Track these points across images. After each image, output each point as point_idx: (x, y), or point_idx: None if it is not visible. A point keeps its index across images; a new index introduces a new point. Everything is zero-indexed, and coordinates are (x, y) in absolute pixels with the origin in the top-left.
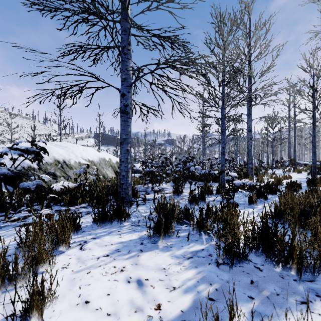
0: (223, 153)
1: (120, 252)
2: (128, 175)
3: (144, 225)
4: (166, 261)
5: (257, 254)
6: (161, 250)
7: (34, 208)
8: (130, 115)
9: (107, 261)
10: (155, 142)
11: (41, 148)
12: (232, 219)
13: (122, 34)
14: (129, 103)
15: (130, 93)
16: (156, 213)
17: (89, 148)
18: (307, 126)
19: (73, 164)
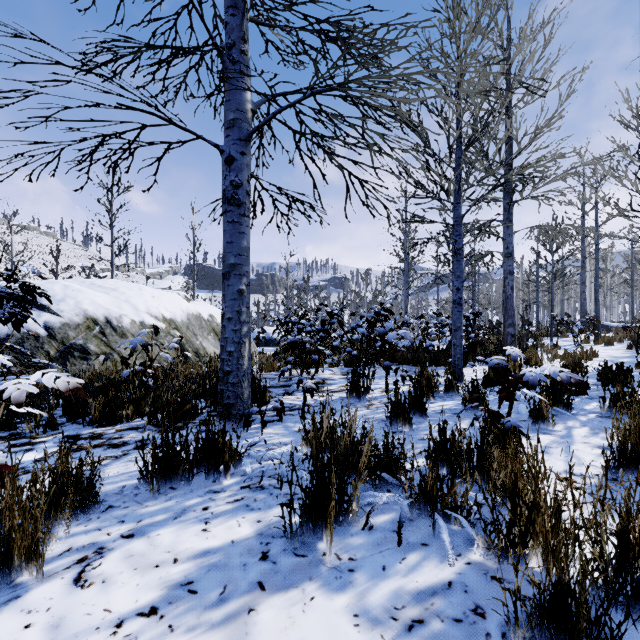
0: (459, 302)
1: (194, 595)
2: (242, 353)
3: (276, 488)
4: (338, 636)
5: (635, 612)
6: (323, 582)
7: (19, 430)
8: (246, 209)
9: (144, 637)
10: (307, 282)
11: (23, 285)
12: (535, 488)
13: (228, 14)
14: (243, 179)
15: (246, 155)
16: (309, 450)
17: (165, 293)
18: (633, 244)
19: (128, 327)
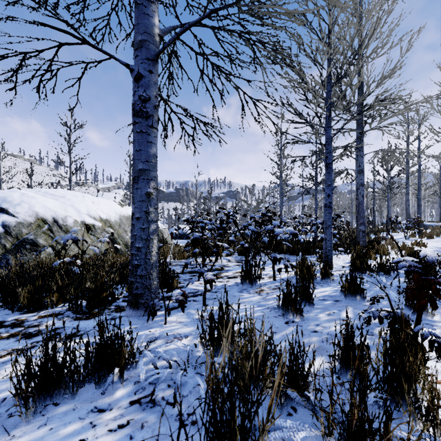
0: (330, 206)
1: None
2: (150, 248)
3: (169, 404)
4: None
5: None
6: None
7: None
8: (153, 121)
9: None
10: (210, 193)
11: None
12: None
13: None
14: (151, 94)
15: (153, 74)
16: (207, 346)
17: (103, 200)
18: None
19: (71, 225)
